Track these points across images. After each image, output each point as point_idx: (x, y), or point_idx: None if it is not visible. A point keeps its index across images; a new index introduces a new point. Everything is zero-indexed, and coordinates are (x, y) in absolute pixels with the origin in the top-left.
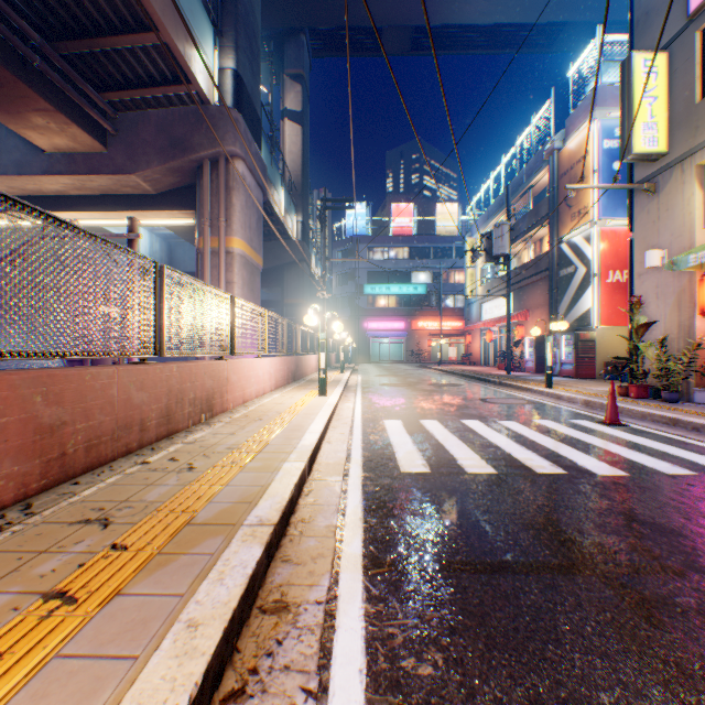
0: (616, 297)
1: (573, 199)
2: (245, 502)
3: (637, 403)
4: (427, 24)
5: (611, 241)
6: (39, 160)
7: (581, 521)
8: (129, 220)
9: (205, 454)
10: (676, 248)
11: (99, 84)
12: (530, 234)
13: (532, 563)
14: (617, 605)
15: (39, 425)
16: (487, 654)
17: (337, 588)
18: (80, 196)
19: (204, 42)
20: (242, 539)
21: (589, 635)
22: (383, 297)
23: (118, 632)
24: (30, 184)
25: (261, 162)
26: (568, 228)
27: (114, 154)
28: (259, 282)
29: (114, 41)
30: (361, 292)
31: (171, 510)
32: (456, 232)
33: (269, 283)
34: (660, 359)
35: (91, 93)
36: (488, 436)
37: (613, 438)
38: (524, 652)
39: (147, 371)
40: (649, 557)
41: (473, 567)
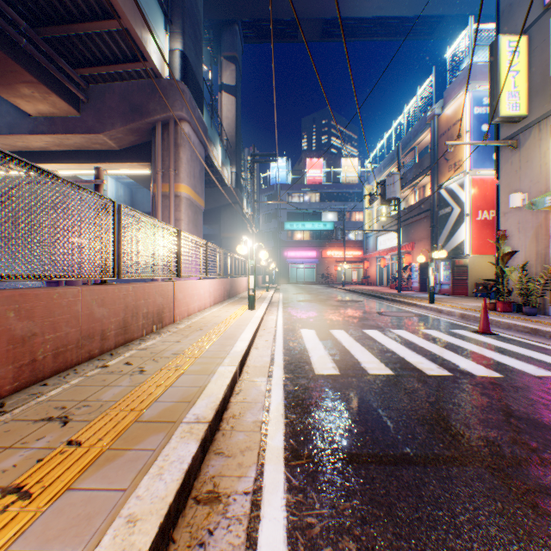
0: (484, 232)
1: (450, 154)
2: (185, 402)
3: (503, 316)
4: (337, 6)
5: (480, 187)
6: (26, 122)
7: (467, 417)
8: (96, 169)
9: (154, 359)
10: (535, 192)
11: (74, 61)
12: (415, 182)
13: (429, 455)
14: (506, 495)
15: (11, 337)
16: (395, 544)
17: (262, 479)
18: (60, 151)
19: (157, 28)
20: (181, 435)
21: (485, 524)
22: (300, 232)
23: (64, 528)
24: (19, 142)
25: (203, 124)
26: (446, 177)
27: (85, 118)
28: (201, 220)
29: (85, 26)
30: (282, 228)
31: (122, 409)
32: (357, 181)
33: (210, 221)
34: (521, 281)
35: (67, 68)
36: (385, 343)
37: (486, 345)
38: (428, 542)
39: (107, 291)
40: (528, 450)
41: (378, 459)
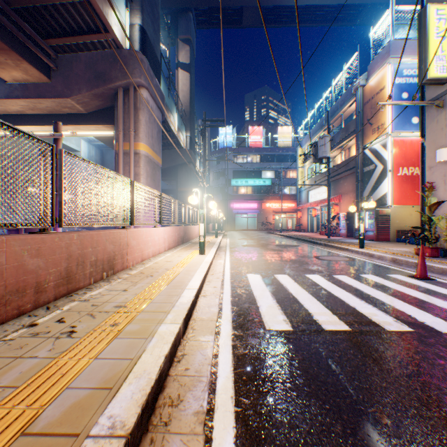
0: (404, 186)
1: (373, 119)
2: (104, 389)
3: (434, 261)
4: None
5: (401, 147)
6: (2, 88)
7: None
8: (55, 124)
9: (92, 314)
10: None
11: (43, 33)
12: (342, 144)
13: None
14: None
15: None
16: None
17: None
18: (34, 115)
19: (118, 3)
20: None
21: None
22: (243, 188)
23: None
24: None
25: (160, 92)
26: (370, 139)
27: (55, 84)
28: (159, 175)
29: None
30: (229, 184)
31: (15, 405)
32: (291, 145)
33: (168, 177)
34: None
35: (37, 38)
36: (331, 290)
37: (431, 292)
38: None
39: (43, 240)
40: None
41: None
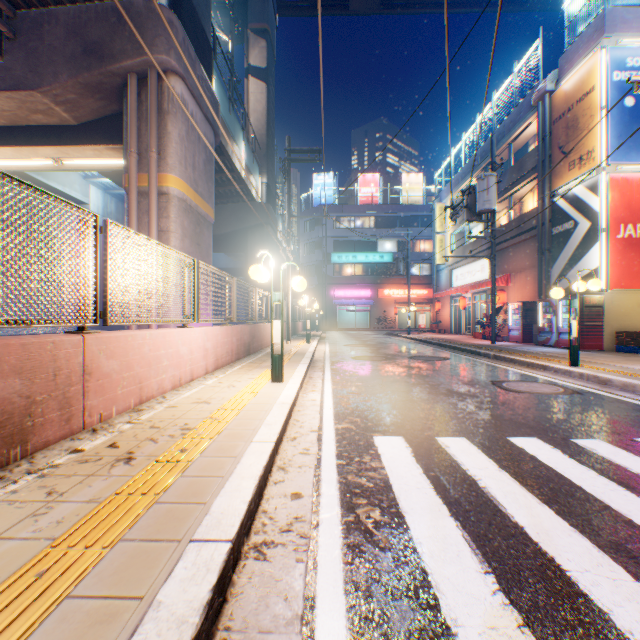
0: (628, 256)
1: (572, 145)
2: None
3: None
4: None
5: (623, 190)
6: None
7: None
8: None
9: None
10: None
11: None
12: (511, 192)
13: None
14: None
15: None
16: None
17: None
18: None
19: None
20: None
21: None
22: (350, 266)
23: None
24: None
25: (211, 93)
26: (565, 178)
27: (11, 64)
28: (208, 236)
29: None
30: (328, 260)
31: None
32: (421, 202)
33: (232, 248)
34: None
35: None
36: (626, 510)
37: None
38: None
39: None
40: None
41: None
